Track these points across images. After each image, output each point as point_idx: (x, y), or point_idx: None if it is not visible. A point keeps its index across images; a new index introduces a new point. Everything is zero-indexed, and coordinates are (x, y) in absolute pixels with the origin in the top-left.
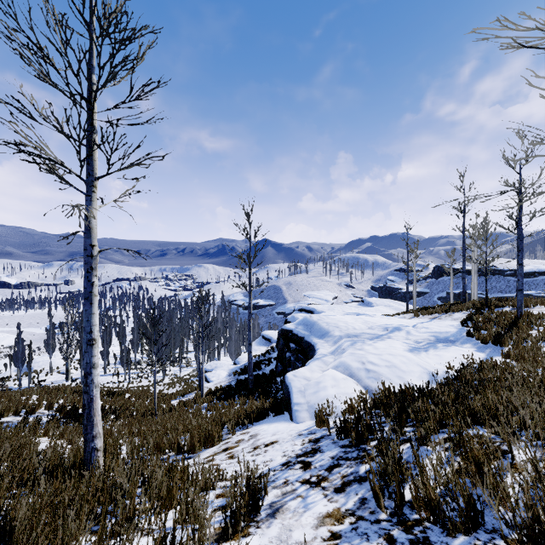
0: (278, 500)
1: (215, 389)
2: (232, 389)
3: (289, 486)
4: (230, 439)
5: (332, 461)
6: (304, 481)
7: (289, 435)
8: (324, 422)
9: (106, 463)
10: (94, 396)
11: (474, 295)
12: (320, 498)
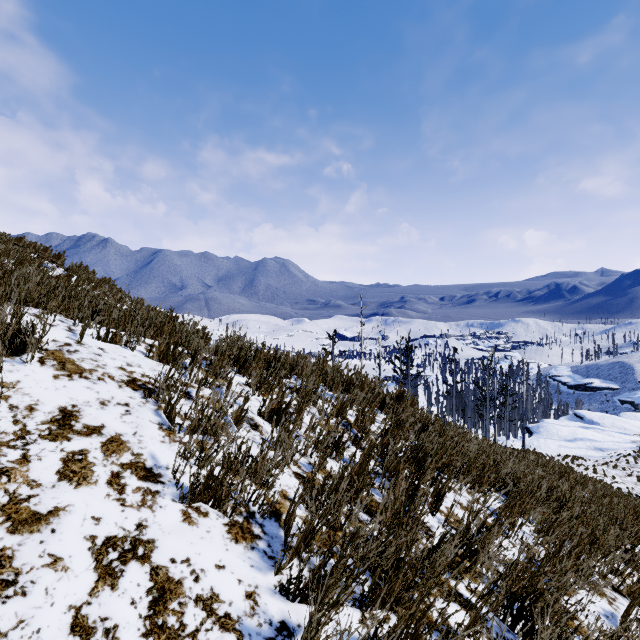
0: None
1: None
2: None
3: None
4: None
5: None
6: None
7: None
8: None
9: None
10: None
11: None
12: None
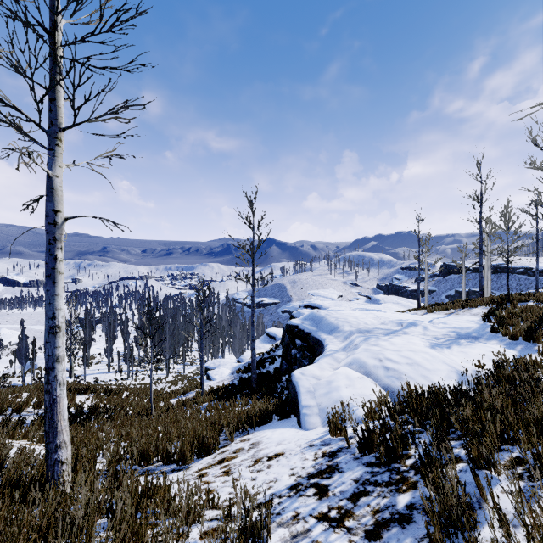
0: None
1: (216, 388)
2: (234, 388)
3: (300, 524)
4: (227, 447)
5: (356, 487)
6: (320, 516)
7: (298, 446)
8: (341, 431)
9: (73, 479)
10: (57, 396)
11: (488, 292)
12: None
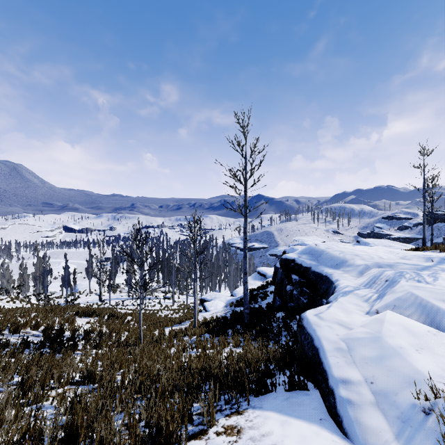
0: None
1: (210, 319)
2: (226, 321)
3: None
4: (201, 443)
5: None
6: None
7: None
8: None
9: None
10: None
11: None
12: None
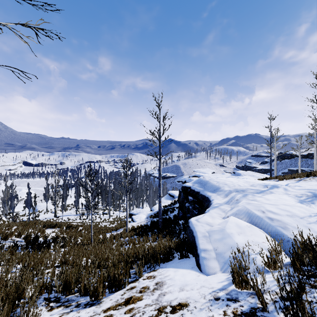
0: None
1: (136, 227)
2: (147, 227)
3: None
4: (136, 283)
5: None
6: None
7: (202, 296)
8: (247, 283)
9: None
10: None
11: (316, 168)
12: None
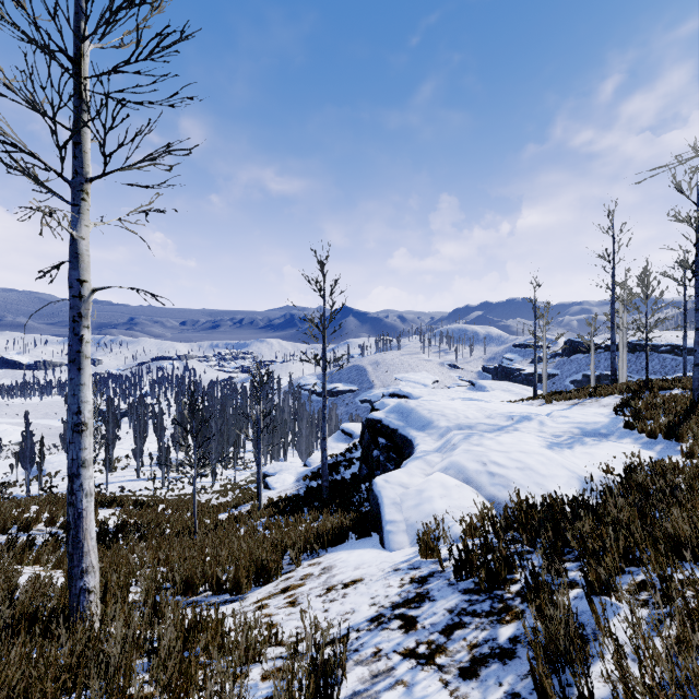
0: (365, 688)
1: (277, 499)
2: (300, 499)
3: (382, 661)
4: (293, 573)
5: (450, 618)
6: (407, 652)
7: (380, 570)
8: (433, 551)
9: (103, 612)
10: (83, 510)
11: (623, 377)
12: (436, 689)
